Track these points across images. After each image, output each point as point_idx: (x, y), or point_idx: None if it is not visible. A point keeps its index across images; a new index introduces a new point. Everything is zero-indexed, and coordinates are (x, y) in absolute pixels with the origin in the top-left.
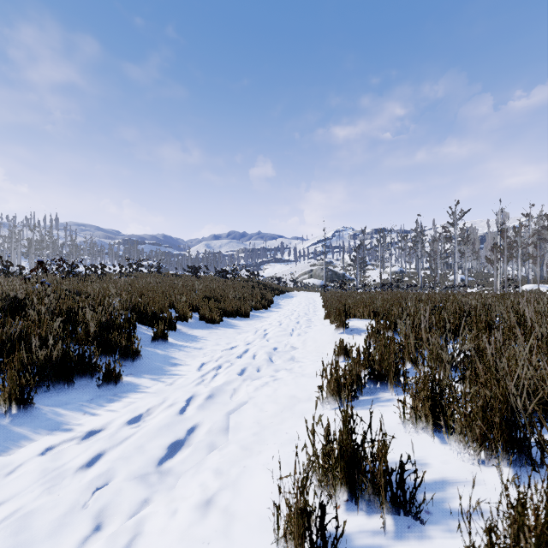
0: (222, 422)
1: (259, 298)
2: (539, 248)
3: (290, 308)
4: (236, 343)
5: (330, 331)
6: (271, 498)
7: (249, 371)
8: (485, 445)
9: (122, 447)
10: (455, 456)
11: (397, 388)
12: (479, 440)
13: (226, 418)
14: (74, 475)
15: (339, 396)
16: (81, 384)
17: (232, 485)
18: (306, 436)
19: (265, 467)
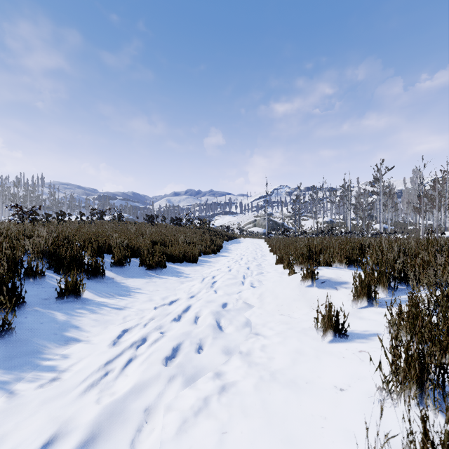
0: None
1: (209, 243)
2: None
3: (239, 253)
4: (174, 298)
5: (294, 283)
6: None
7: (179, 359)
8: None
9: None
10: None
11: None
12: None
13: None
14: None
15: None
16: None
17: None
18: None
19: None
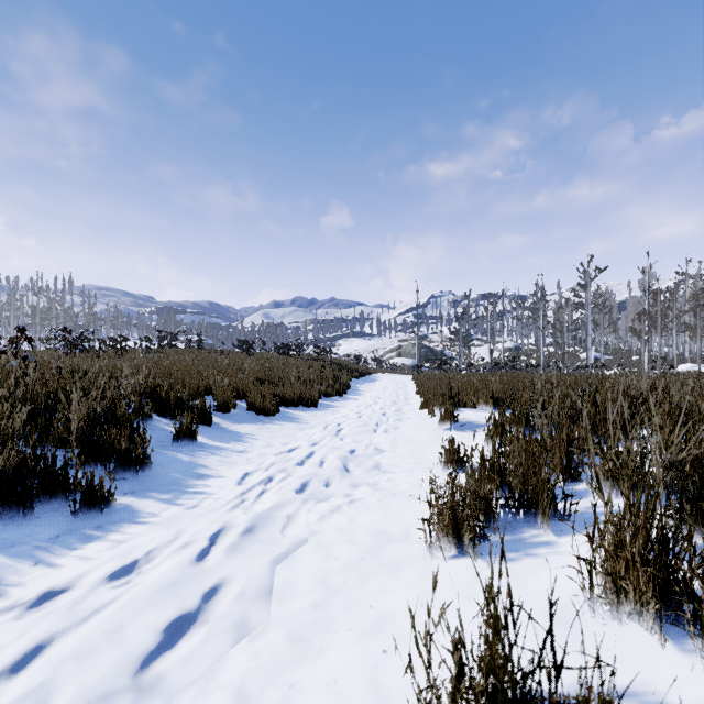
0: (261, 580)
1: (332, 381)
2: (699, 317)
3: (373, 395)
4: (297, 444)
5: (432, 427)
6: None
7: (312, 487)
8: None
9: (77, 635)
10: None
11: (553, 521)
12: None
13: (269, 572)
14: None
15: (458, 536)
16: (49, 509)
17: None
18: (406, 615)
19: (331, 691)
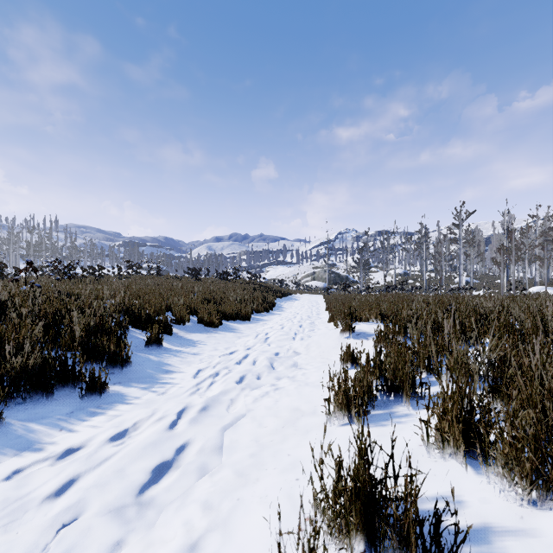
0: (215, 440)
1: (261, 300)
2: (546, 250)
3: (293, 311)
4: (235, 348)
5: (335, 335)
6: (270, 546)
7: (248, 379)
8: (537, 483)
9: (98, 472)
10: (495, 493)
11: (413, 401)
12: (529, 476)
13: (220, 435)
14: (34, 510)
15: (348, 410)
16: (63, 394)
17: (222, 525)
18: (312, 459)
19: (263, 501)
